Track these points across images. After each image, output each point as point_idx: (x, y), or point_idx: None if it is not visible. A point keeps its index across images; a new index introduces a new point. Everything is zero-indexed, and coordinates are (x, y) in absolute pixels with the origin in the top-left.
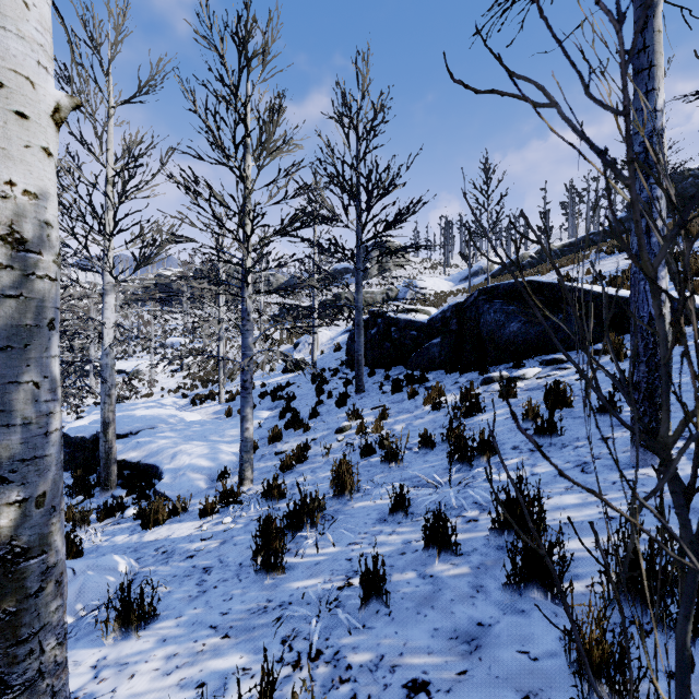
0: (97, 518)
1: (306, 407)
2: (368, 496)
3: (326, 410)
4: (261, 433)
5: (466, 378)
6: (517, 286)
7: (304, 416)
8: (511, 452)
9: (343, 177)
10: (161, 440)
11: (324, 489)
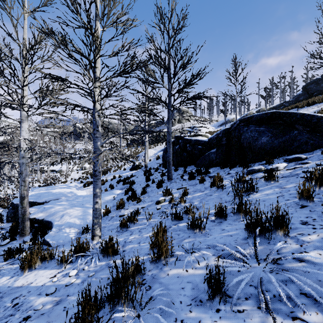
0: (4, 258)
1: (140, 188)
2: (180, 262)
3: (150, 189)
4: (114, 202)
5: (235, 171)
6: (265, 115)
7: (138, 193)
8: (303, 227)
9: (160, 57)
10: (57, 206)
11: (146, 249)
